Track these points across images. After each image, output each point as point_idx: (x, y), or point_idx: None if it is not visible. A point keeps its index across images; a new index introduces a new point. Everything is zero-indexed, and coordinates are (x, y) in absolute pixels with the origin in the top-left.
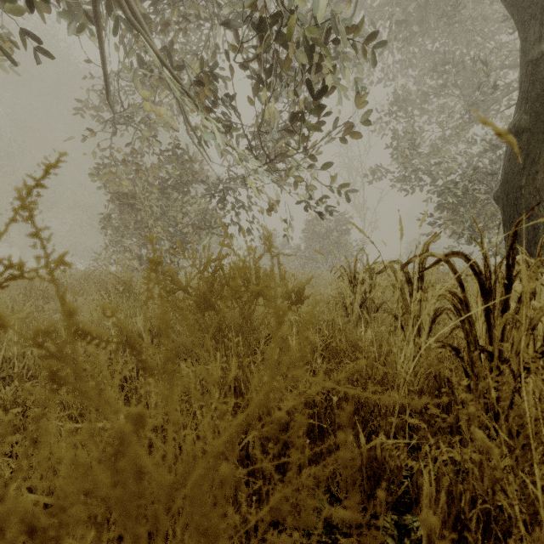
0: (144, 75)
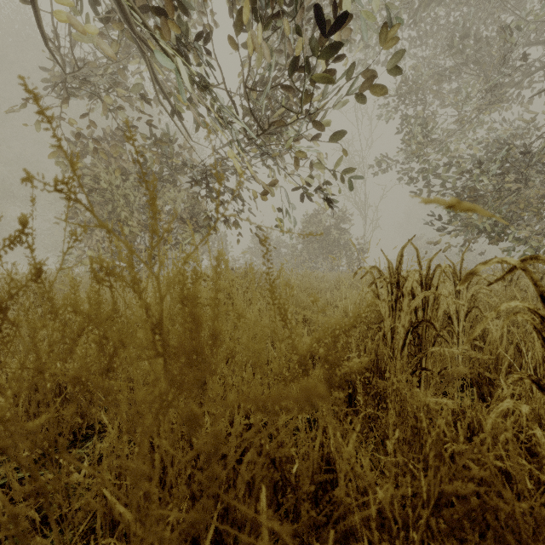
0: (99, 19)
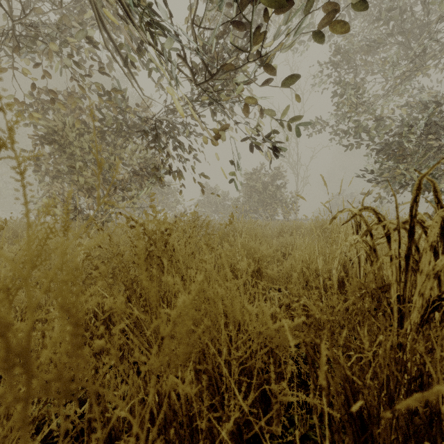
0: None
